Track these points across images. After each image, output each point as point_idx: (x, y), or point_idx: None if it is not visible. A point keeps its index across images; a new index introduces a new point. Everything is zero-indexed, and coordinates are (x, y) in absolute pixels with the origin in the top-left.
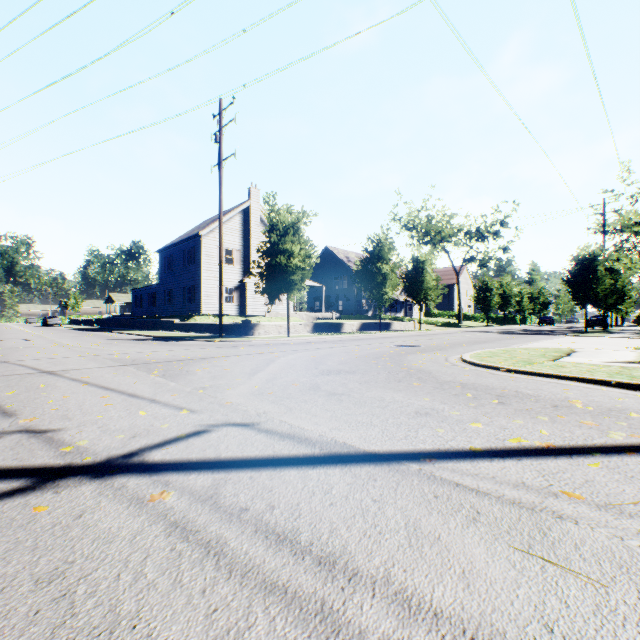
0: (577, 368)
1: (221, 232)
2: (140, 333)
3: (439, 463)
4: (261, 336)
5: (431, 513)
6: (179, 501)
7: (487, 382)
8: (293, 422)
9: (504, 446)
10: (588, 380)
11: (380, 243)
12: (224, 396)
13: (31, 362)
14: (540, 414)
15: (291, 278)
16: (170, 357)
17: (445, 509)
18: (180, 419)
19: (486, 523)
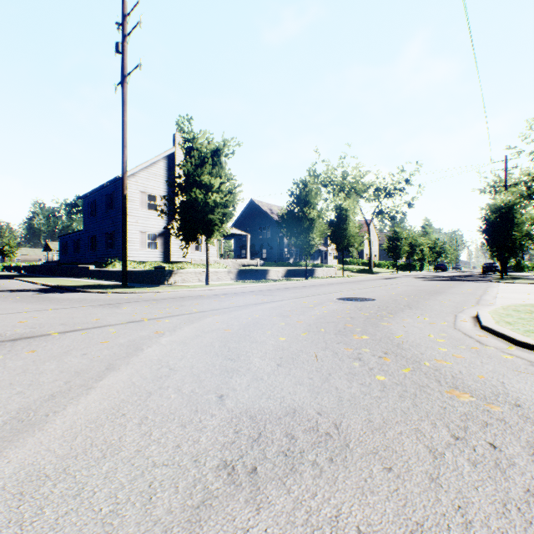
0: None
1: (124, 160)
2: (41, 281)
3: None
4: (176, 285)
5: None
6: None
7: None
8: None
9: None
10: None
11: (307, 187)
12: None
13: None
14: None
15: (209, 217)
16: None
17: None
18: None
19: None
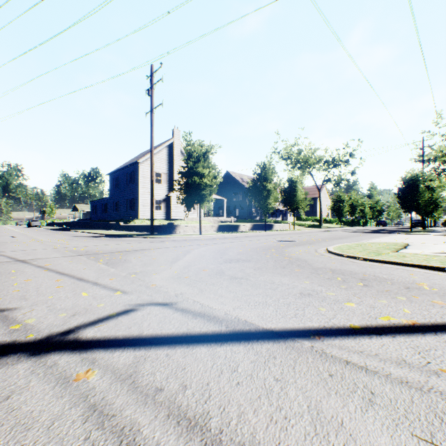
0: (415, 257)
1: (152, 160)
2: (95, 232)
3: (327, 340)
4: (181, 234)
5: (329, 394)
6: (101, 380)
7: (350, 268)
8: (203, 302)
9: (377, 324)
10: (427, 267)
11: (265, 168)
12: (150, 280)
13: (11, 253)
14: (398, 295)
15: (202, 192)
16: (114, 249)
17: (341, 389)
18: (114, 299)
19: (383, 406)
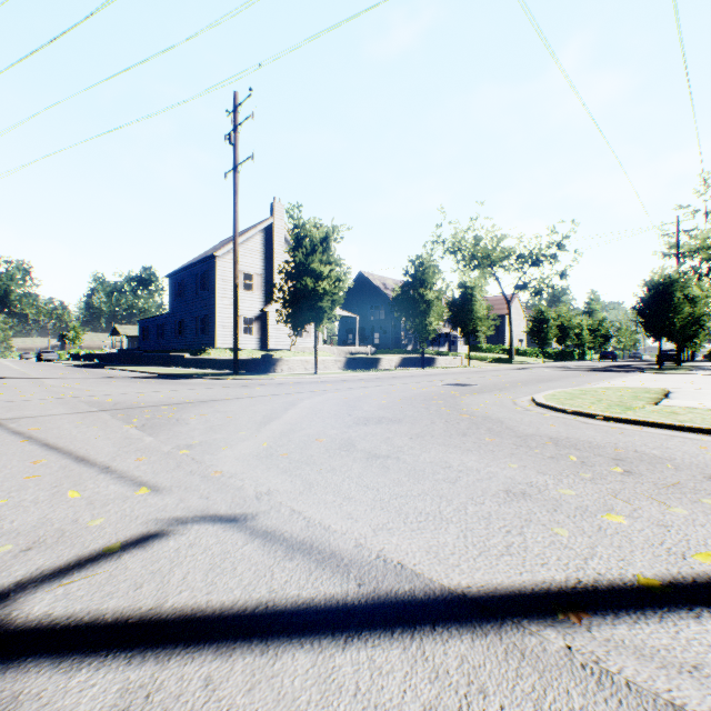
0: (696, 415)
1: (236, 250)
2: (143, 370)
3: (600, 627)
4: (284, 373)
5: None
6: None
7: (586, 436)
8: (312, 513)
9: (695, 572)
10: None
11: (423, 265)
12: (214, 460)
13: None
14: (700, 494)
15: (319, 304)
16: (164, 399)
17: None
18: (128, 507)
19: None
